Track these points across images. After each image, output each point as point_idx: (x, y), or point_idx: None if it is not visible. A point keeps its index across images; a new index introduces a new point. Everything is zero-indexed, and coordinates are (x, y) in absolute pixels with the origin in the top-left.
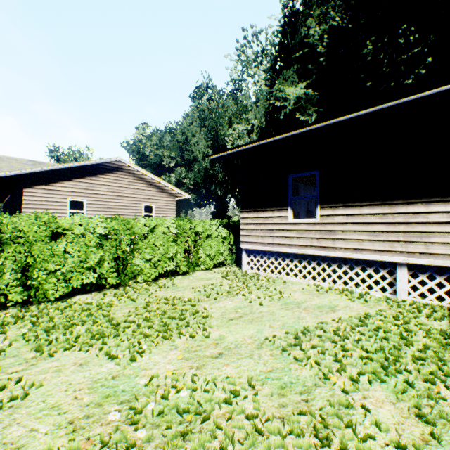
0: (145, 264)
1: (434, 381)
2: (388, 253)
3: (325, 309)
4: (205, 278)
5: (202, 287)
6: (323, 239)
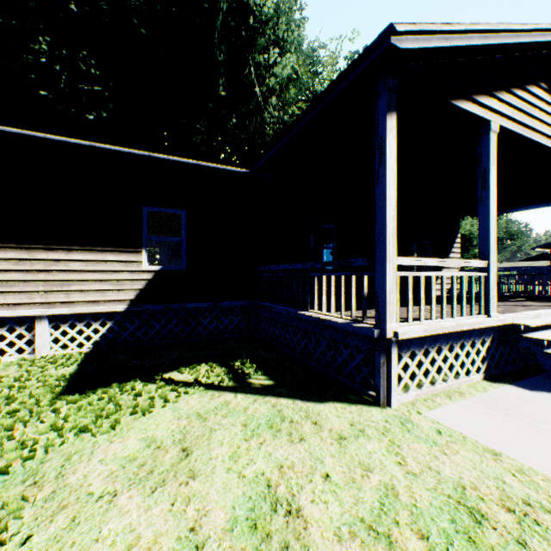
0: None
1: (14, 426)
2: (27, 306)
3: None
4: None
5: None
6: None
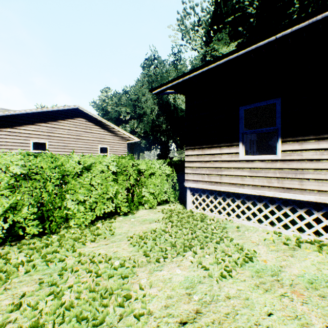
0: (78, 206)
1: None
2: None
3: (324, 289)
4: (148, 219)
5: (143, 235)
6: (285, 179)
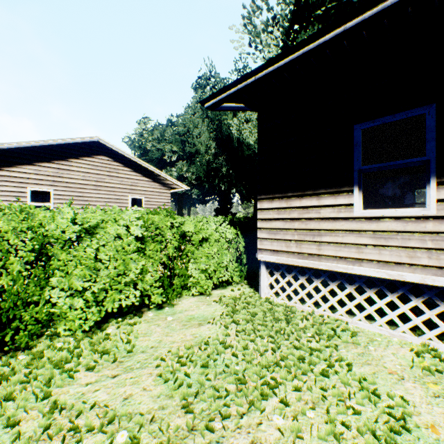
0: (70, 299)
1: None
2: None
3: None
4: (196, 317)
5: (185, 352)
6: None
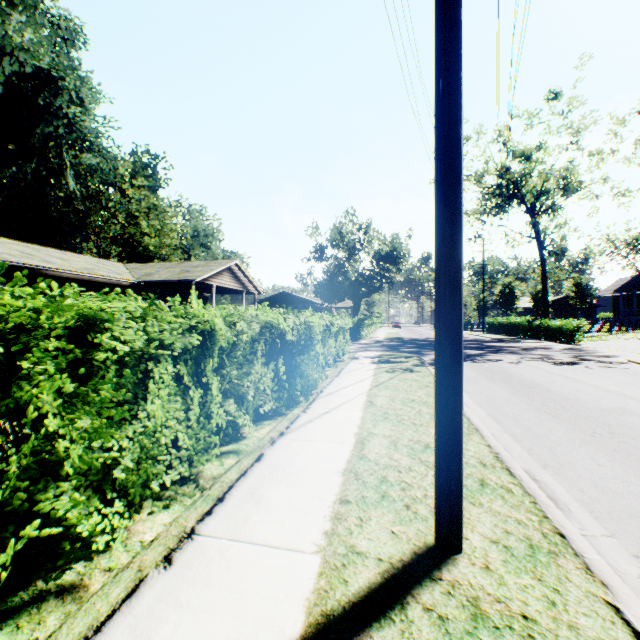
0: None
1: None
2: None
3: None
4: None
5: None
6: None
